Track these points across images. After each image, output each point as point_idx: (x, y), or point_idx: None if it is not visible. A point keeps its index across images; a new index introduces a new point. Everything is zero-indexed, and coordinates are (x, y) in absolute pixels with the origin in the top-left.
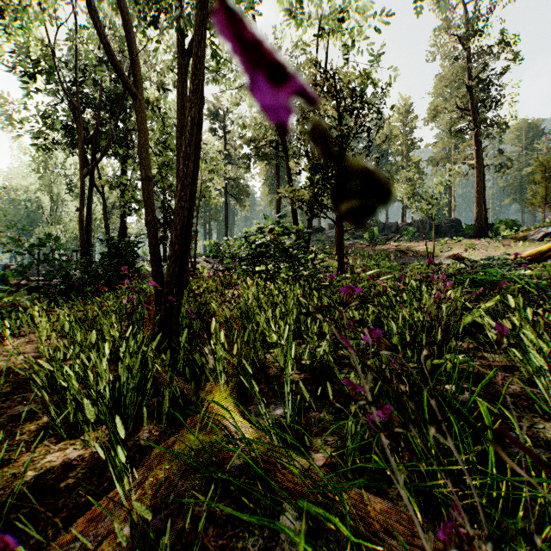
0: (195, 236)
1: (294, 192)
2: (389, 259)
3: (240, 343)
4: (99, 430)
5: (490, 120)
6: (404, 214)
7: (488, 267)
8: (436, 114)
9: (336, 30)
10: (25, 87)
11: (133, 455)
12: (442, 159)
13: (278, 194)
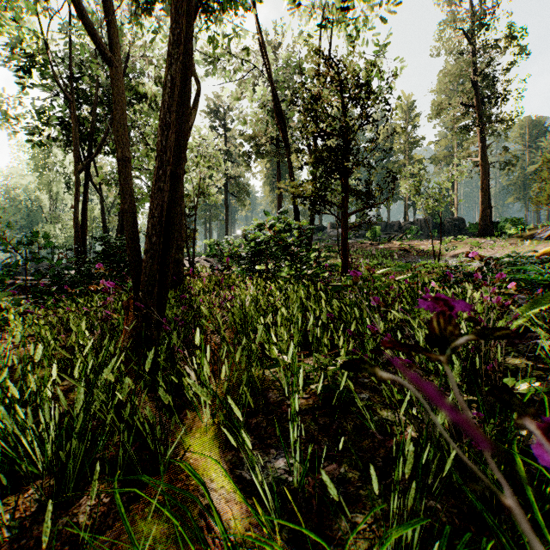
0: (194, 234)
1: (295, 187)
2: (392, 258)
3: (230, 364)
4: (28, 490)
5: (495, 116)
6: (406, 213)
7: (514, 265)
8: (439, 111)
9: (339, 21)
10: (20, 82)
11: (60, 547)
12: (445, 157)
13: (279, 192)
